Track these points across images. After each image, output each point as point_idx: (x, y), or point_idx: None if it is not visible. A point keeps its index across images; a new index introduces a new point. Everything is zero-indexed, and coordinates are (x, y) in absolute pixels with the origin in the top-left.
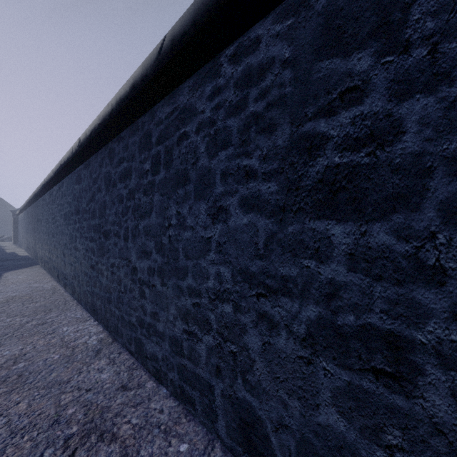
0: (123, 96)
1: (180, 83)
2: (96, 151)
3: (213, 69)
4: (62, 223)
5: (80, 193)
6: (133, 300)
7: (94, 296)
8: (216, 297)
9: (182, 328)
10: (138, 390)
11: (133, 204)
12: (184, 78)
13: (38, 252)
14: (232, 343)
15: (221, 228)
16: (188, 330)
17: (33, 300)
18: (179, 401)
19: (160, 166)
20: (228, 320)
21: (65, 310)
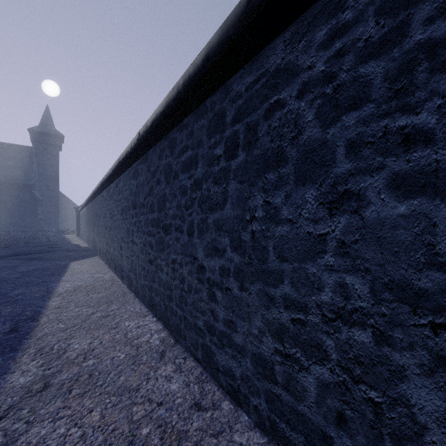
0: (193, 73)
1: (268, 42)
2: (154, 144)
3: (331, 4)
4: (119, 217)
5: (137, 188)
6: (200, 302)
7: (152, 291)
8: (337, 316)
9: (273, 347)
10: (214, 412)
11: (200, 195)
12: (276, 34)
13: (97, 244)
14: (371, 388)
15: (348, 221)
16: (284, 351)
17: (96, 290)
18: (268, 437)
19: (238, 148)
20: (362, 352)
21: (124, 303)
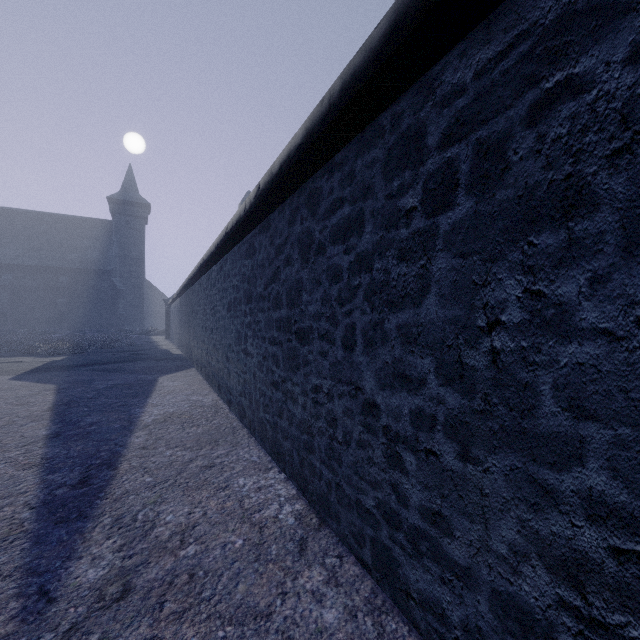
0: (363, 65)
1: None
2: (281, 202)
3: None
4: (225, 315)
5: (253, 272)
6: (369, 464)
7: (278, 432)
8: None
9: (553, 592)
10: None
11: (369, 281)
12: None
13: (193, 351)
14: None
15: None
16: (587, 612)
17: (194, 422)
18: None
19: (455, 190)
20: None
21: (235, 445)
